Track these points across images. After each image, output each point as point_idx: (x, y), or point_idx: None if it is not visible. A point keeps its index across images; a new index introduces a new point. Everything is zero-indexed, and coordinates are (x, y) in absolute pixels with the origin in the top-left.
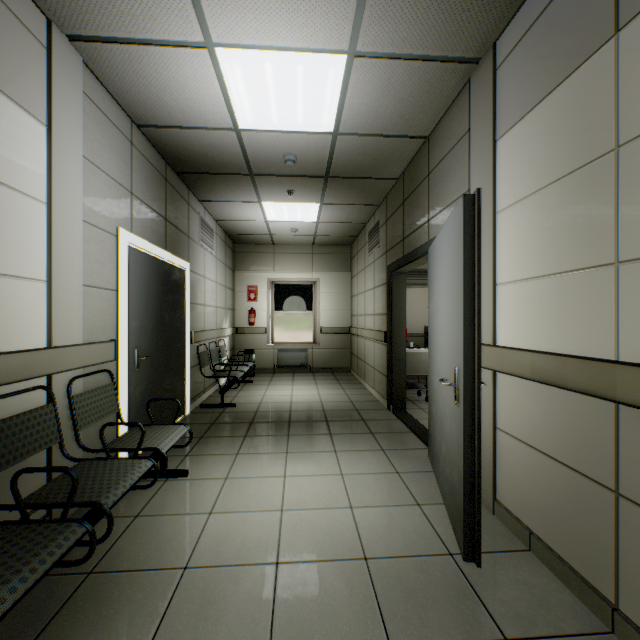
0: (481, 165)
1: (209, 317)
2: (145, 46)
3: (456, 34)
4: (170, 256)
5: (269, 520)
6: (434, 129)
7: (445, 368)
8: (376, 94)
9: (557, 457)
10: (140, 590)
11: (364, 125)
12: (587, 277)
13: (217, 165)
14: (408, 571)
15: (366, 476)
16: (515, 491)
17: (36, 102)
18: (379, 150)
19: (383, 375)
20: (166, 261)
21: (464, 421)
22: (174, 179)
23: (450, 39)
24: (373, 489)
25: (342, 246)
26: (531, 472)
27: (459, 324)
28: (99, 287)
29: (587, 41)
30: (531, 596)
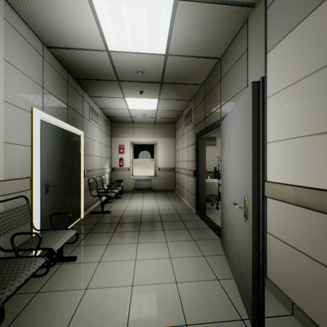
0: (256, 69)
1: (96, 162)
2: None
3: None
4: (70, 127)
5: (123, 294)
6: (224, 53)
7: (235, 195)
8: (191, 28)
9: (314, 257)
10: None
11: (183, 49)
12: None
13: (98, 74)
14: None
15: (185, 259)
16: (281, 274)
17: None
18: (192, 66)
19: (193, 194)
20: (68, 130)
21: (252, 233)
22: (73, 82)
23: None
24: (189, 268)
25: (170, 124)
26: (293, 264)
27: (248, 168)
28: (18, 144)
29: None
30: None
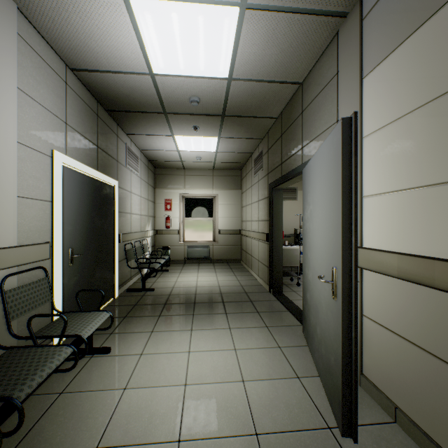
0: (349, 100)
1: (135, 222)
2: None
3: None
4: (101, 175)
5: (174, 395)
6: (307, 76)
7: (320, 266)
8: (263, 44)
9: (423, 346)
10: None
11: (252, 72)
12: None
13: (138, 105)
14: (294, 447)
15: (254, 351)
16: (380, 369)
17: None
18: (263, 94)
19: (265, 266)
20: (98, 179)
21: (342, 315)
22: (105, 116)
23: None
24: (260, 363)
25: (234, 170)
26: (396, 355)
27: (336, 230)
28: (34, 198)
29: None
30: None
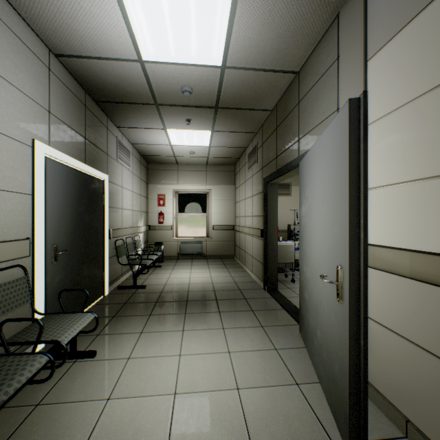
0: (351, 85)
1: (126, 218)
2: None
3: None
4: (89, 168)
5: (162, 406)
6: (304, 65)
7: (321, 264)
8: (258, 27)
9: None
10: None
11: (247, 59)
12: None
13: (128, 95)
14: None
15: (250, 353)
16: (388, 377)
17: None
18: (258, 84)
19: (259, 262)
20: (85, 172)
21: (350, 320)
22: (93, 107)
23: None
24: (256, 367)
25: (228, 166)
26: (407, 363)
27: (342, 225)
28: (12, 191)
29: None
30: None
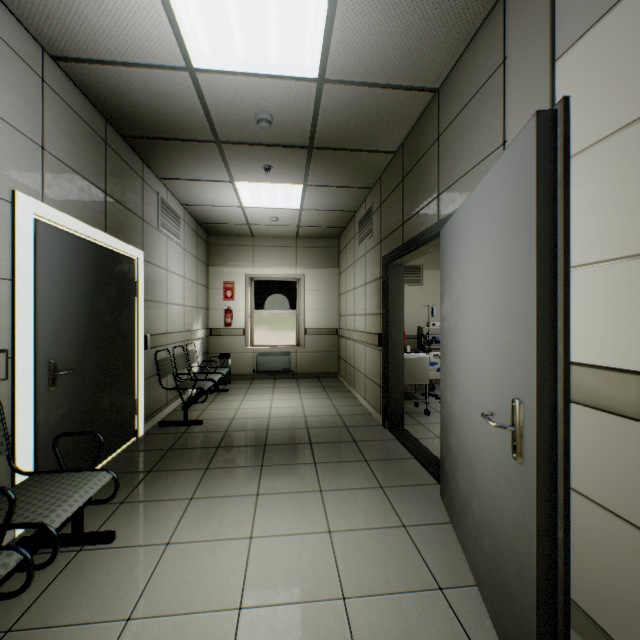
0: (527, 102)
1: (174, 317)
2: None
3: None
4: (112, 240)
5: (218, 632)
6: (447, 77)
7: (481, 392)
8: (376, 13)
9: None
10: None
11: (358, 67)
12: None
13: (173, 126)
14: None
15: (362, 534)
16: (594, 583)
17: None
18: (376, 109)
19: (376, 384)
20: (106, 246)
21: (538, 494)
22: (120, 145)
23: None
24: (373, 559)
25: (329, 239)
26: (630, 563)
27: (523, 329)
28: None
29: None
30: None
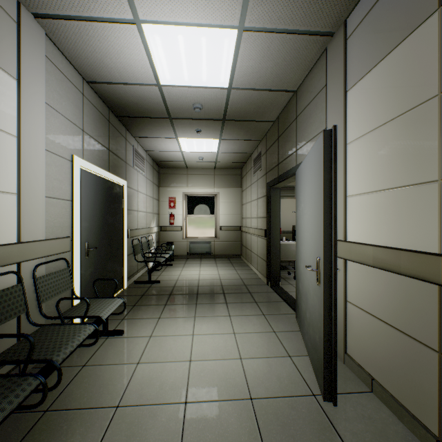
0: (335, 110)
1: (141, 219)
2: (90, 22)
3: (317, 13)
4: (112, 176)
5: (181, 368)
6: (300, 85)
7: (309, 257)
8: (259, 59)
9: (393, 324)
10: (82, 425)
11: (250, 82)
12: (416, 191)
13: (145, 111)
14: (282, 409)
15: (252, 334)
16: (360, 347)
17: (8, 62)
18: (261, 100)
19: (264, 260)
20: (109, 179)
21: (324, 297)
22: (115, 121)
23: (313, 17)
24: (257, 344)
25: (235, 169)
26: (373, 334)
27: (320, 225)
28: (58, 198)
29: (416, 15)
30: (374, 428)
